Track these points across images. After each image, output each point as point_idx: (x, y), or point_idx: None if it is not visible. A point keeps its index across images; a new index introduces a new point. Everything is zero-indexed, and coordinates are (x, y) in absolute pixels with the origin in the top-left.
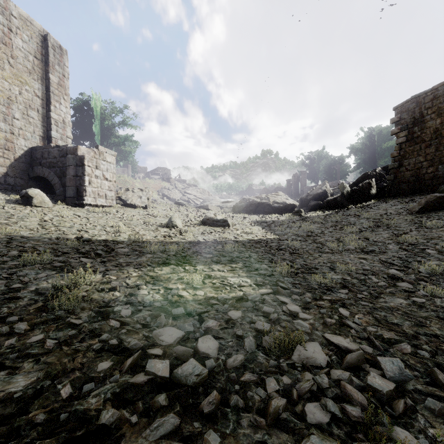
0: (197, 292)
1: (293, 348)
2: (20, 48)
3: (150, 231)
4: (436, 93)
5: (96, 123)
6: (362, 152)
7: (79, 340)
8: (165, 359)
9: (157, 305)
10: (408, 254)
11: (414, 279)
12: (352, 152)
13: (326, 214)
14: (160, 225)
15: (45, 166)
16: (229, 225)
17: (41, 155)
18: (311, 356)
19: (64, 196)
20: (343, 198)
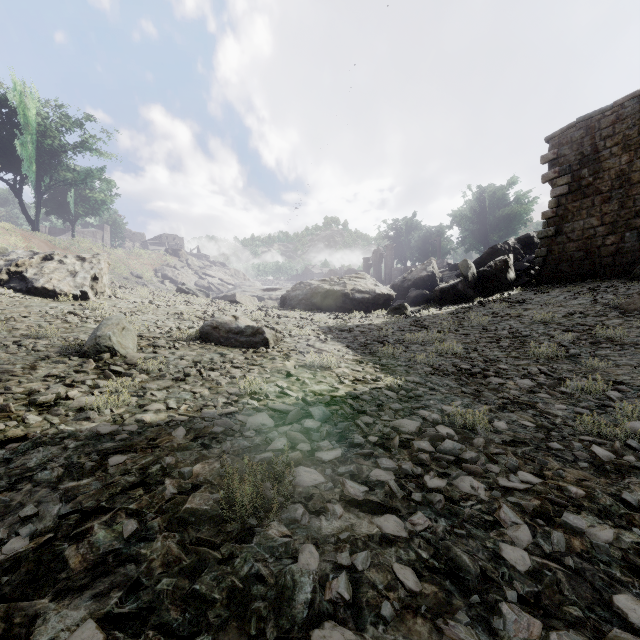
0: None
1: None
2: None
3: None
4: (620, 111)
5: (22, 138)
6: (469, 221)
7: None
8: None
9: None
10: None
11: None
12: (455, 222)
13: (450, 313)
14: (63, 348)
15: None
16: (269, 341)
17: None
18: None
19: None
20: (466, 286)
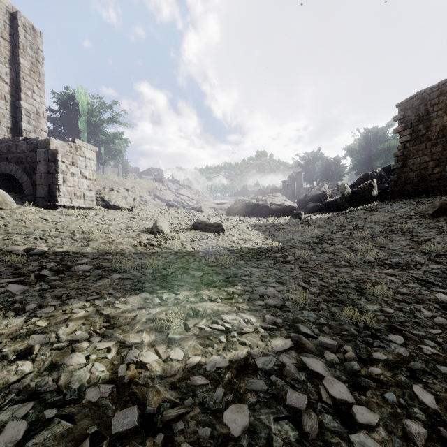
0: (172, 353)
1: None
2: None
3: (130, 238)
4: (442, 88)
5: (81, 119)
6: (358, 153)
7: None
8: None
9: (89, 399)
10: (442, 268)
11: None
12: (347, 154)
13: (328, 217)
14: (143, 231)
15: (12, 161)
16: (224, 229)
17: (7, 148)
18: None
19: (35, 196)
20: (343, 200)
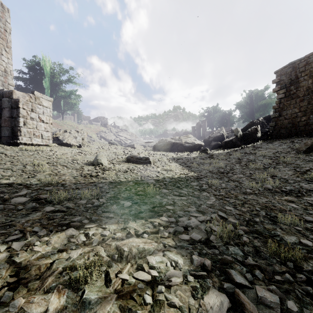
0: None
1: None
2: None
3: (74, 169)
4: (308, 60)
5: (45, 80)
6: (244, 107)
7: None
8: None
9: None
10: None
11: None
12: (237, 108)
13: (227, 152)
14: (86, 163)
15: None
16: (151, 162)
17: None
18: None
19: (0, 136)
20: (237, 140)
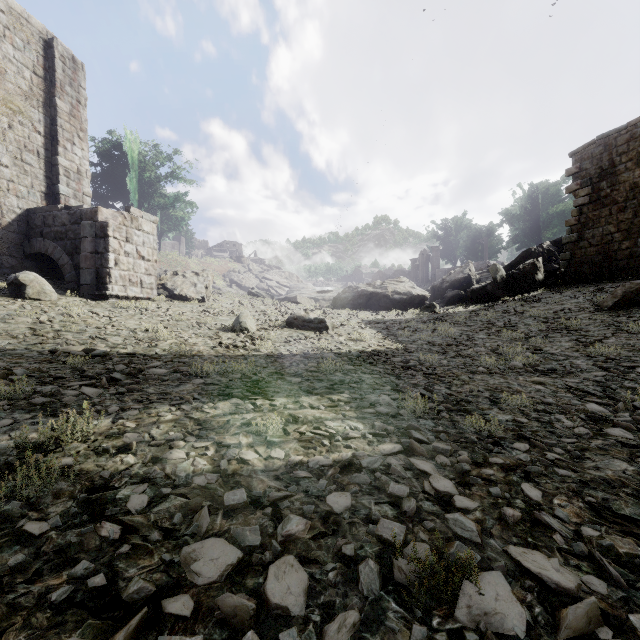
0: (273, 452)
1: (457, 591)
2: (10, 59)
3: (206, 338)
4: (633, 131)
5: (131, 176)
6: (520, 219)
7: (29, 576)
8: (197, 626)
9: (198, 483)
10: (608, 375)
11: (631, 421)
12: (505, 220)
13: (472, 310)
14: (222, 328)
15: (48, 237)
16: (328, 327)
17: (42, 220)
18: (494, 608)
19: (78, 283)
20: (495, 287)
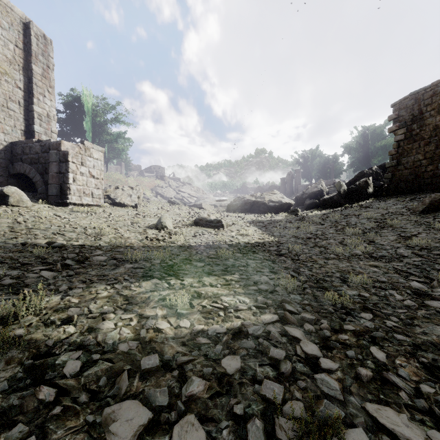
0: (181, 322)
1: None
2: None
3: (137, 233)
4: (435, 89)
5: (87, 120)
6: (356, 151)
7: None
8: None
9: (122, 349)
10: (423, 260)
11: None
12: (345, 151)
13: (323, 214)
14: (149, 226)
15: (26, 162)
16: (224, 225)
17: (22, 150)
18: None
19: (47, 195)
20: (339, 197)
